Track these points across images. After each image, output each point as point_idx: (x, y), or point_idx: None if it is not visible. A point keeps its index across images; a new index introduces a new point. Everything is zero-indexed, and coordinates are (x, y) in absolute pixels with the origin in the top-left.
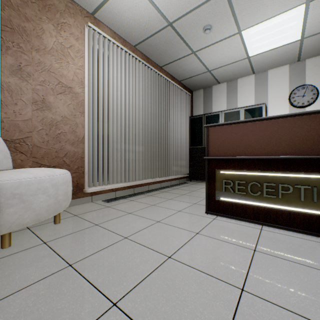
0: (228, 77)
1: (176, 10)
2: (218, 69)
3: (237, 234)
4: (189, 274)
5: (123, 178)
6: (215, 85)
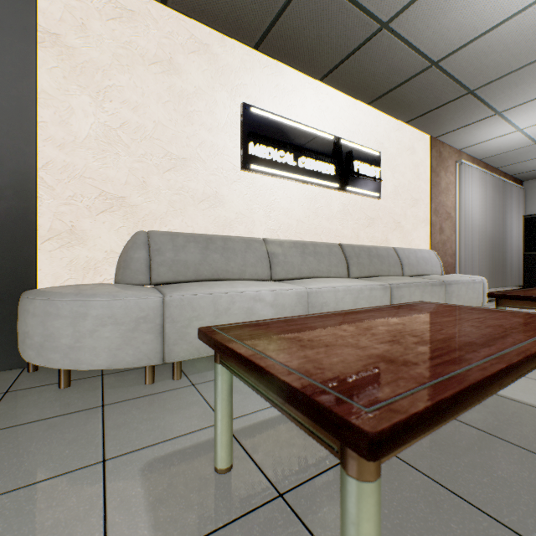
0: None
1: None
2: None
3: None
4: None
5: None
6: None
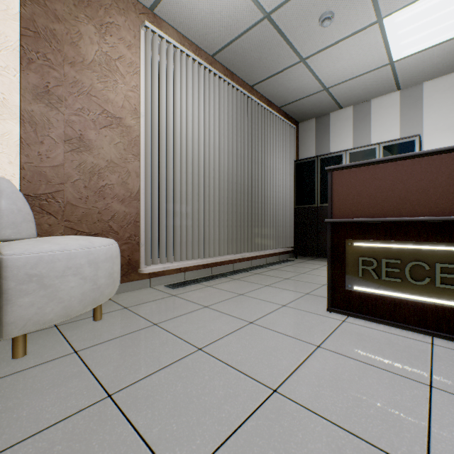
0: (356, 97)
1: None
2: (340, 86)
3: (390, 352)
4: (315, 430)
5: (196, 253)
6: (335, 112)
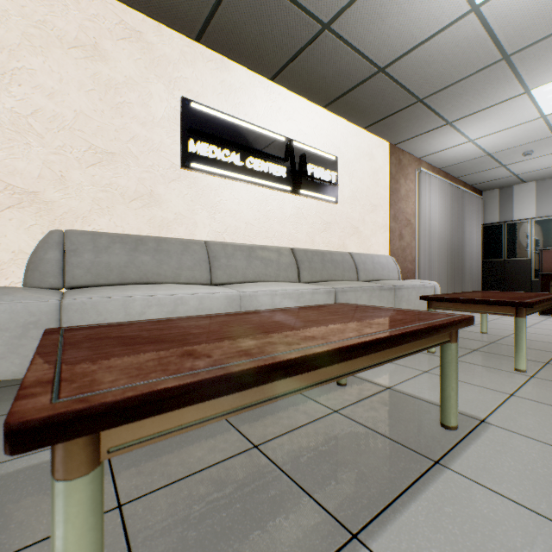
0: (540, 177)
1: (500, 148)
2: (527, 173)
3: None
4: None
5: None
6: (518, 185)
